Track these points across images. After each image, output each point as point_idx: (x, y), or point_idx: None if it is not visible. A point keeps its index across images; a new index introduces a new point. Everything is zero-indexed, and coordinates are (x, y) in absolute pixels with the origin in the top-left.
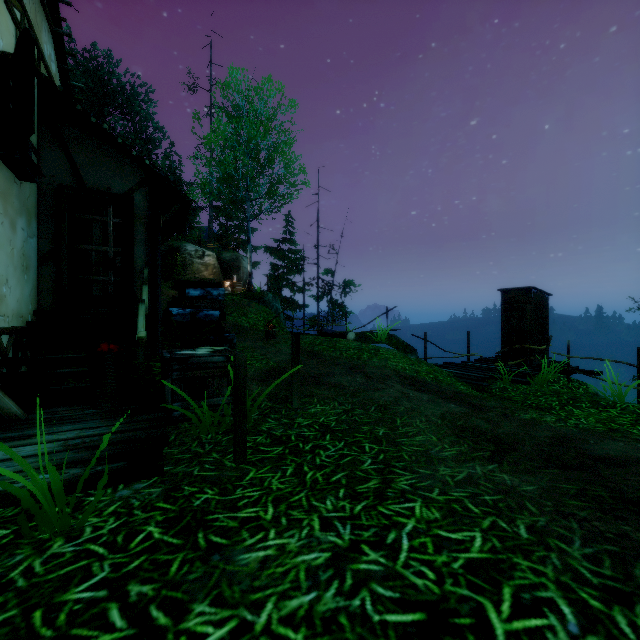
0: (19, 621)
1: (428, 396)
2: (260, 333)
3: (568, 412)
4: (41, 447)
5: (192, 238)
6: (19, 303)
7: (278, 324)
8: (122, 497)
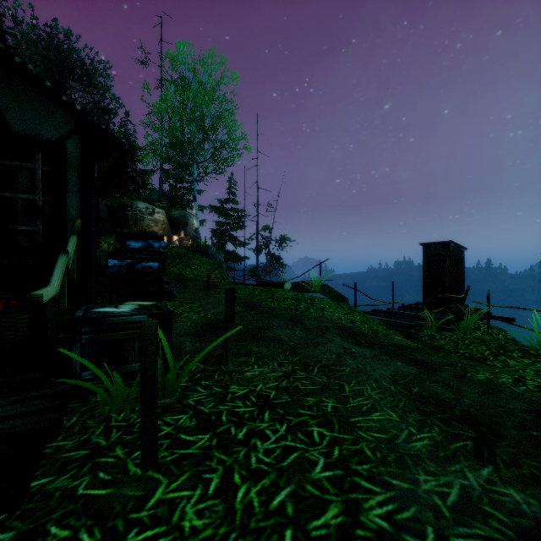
0: None
1: (371, 352)
2: (202, 284)
3: (503, 363)
4: None
5: (145, 198)
6: None
7: (220, 275)
8: None
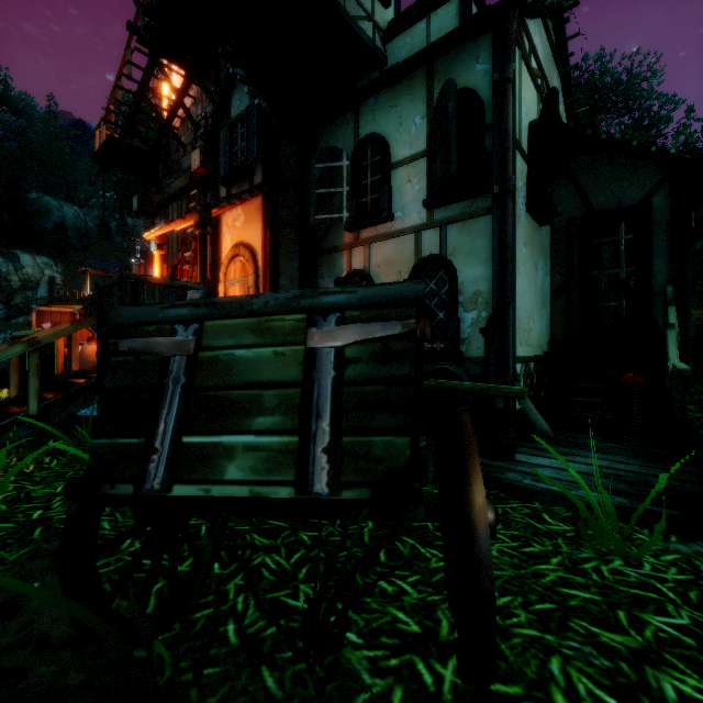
0: (605, 608)
1: None
2: None
3: None
4: (577, 466)
5: None
6: (539, 335)
7: None
8: (678, 551)
